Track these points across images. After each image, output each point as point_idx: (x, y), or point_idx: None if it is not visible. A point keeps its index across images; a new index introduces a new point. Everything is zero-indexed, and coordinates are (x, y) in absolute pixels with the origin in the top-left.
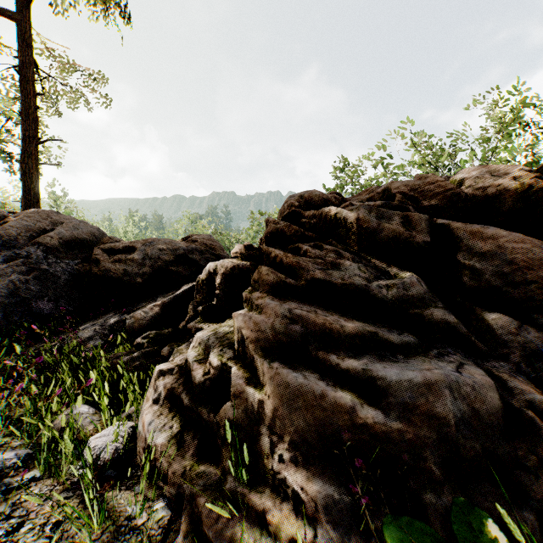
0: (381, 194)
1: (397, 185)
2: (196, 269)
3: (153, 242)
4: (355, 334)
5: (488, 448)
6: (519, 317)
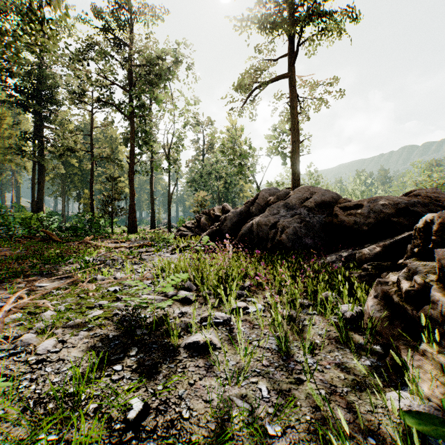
0: None
1: None
2: (417, 219)
3: (376, 199)
4: None
5: None
6: None
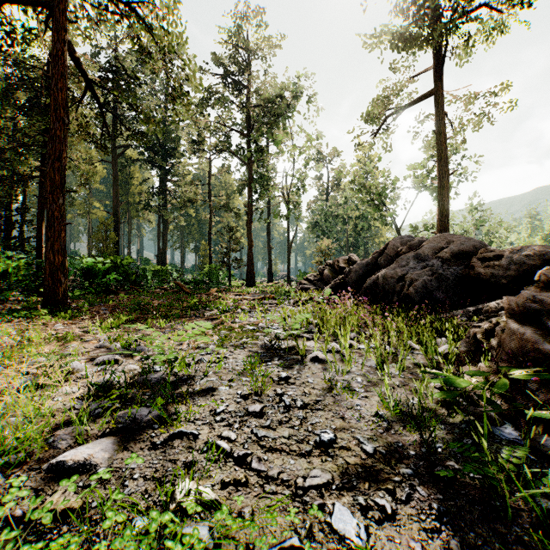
0: None
1: None
2: None
3: (520, 249)
4: None
5: None
6: None
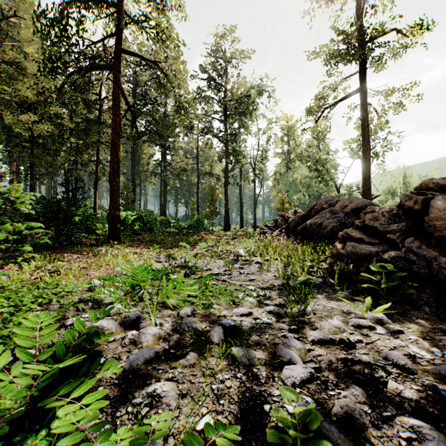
0: None
1: None
2: None
3: (384, 208)
4: (357, 238)
5: (357, 260)
6: (429, 240)
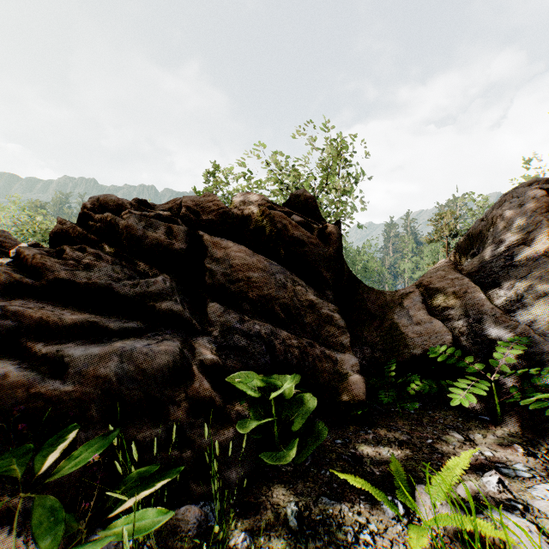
0: (179, 205)
1: (188, 199)
2: None
3: None
4: (74, 325)
5: (149, 394)
6: (236, 305)
